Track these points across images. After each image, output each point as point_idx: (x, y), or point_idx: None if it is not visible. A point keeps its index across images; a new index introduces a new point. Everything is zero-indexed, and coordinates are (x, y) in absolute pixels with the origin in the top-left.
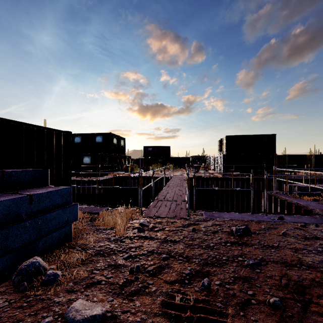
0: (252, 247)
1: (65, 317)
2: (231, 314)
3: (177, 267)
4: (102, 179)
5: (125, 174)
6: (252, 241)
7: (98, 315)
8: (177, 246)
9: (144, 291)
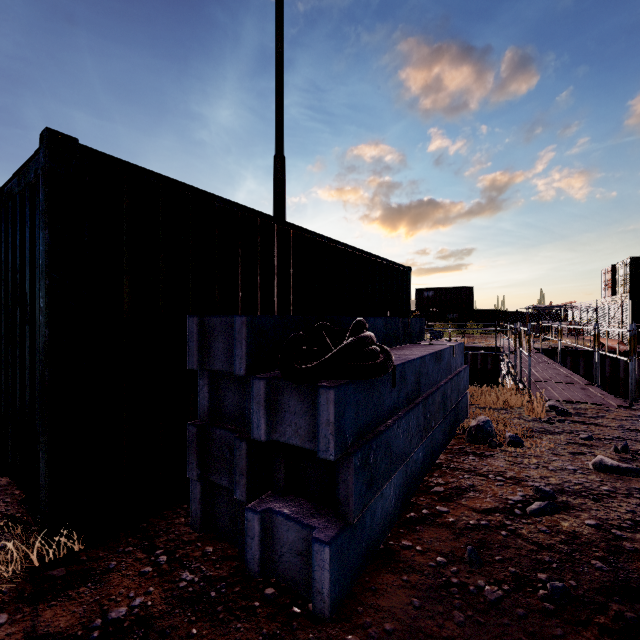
0: None
1: (600, 466)
2: None
3: None
4: None
5: None
6: None
7: None
8: None
9: None
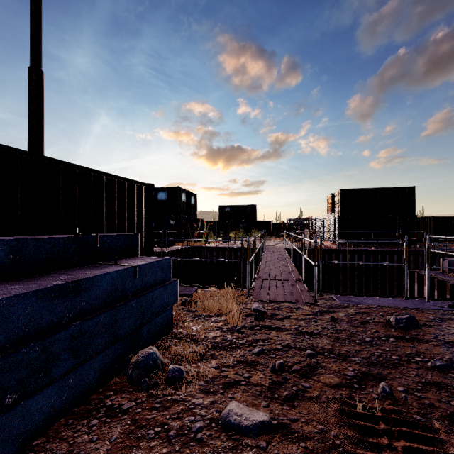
0: (428, 344)
1: (225, 422)
2: (442, 430)
3: (334, 367)
4: (170, 250)
5: (199, 244)
6: (424, 336)
7: (266, 421)
8: (319, 340)
9: (304, 396)
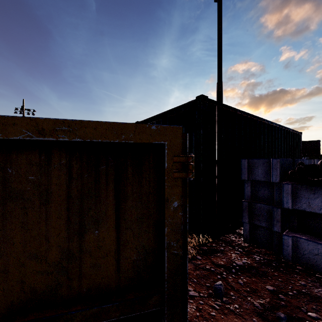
0: None
1: None
2: None
3: None
4: None
5: None
6: None
7: None
8: None
9: None
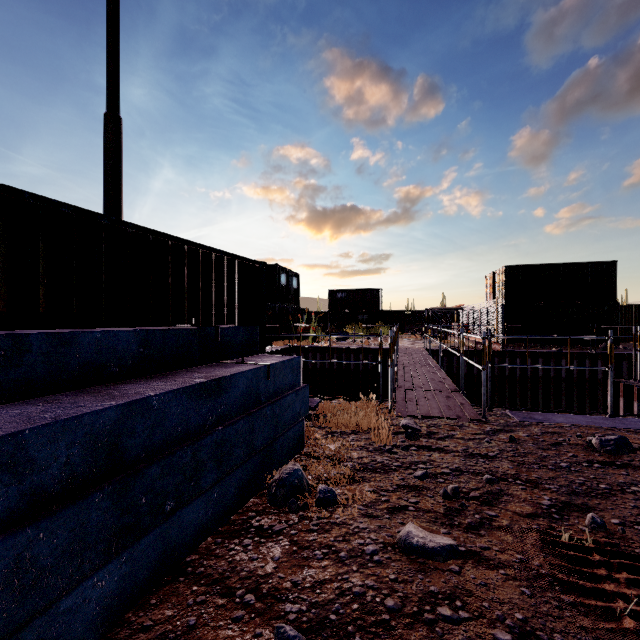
0: None
1: (404, 545)
2: None
3: (523, 494)
4: (267, 351)
5: (304, 344)
6: None
7: (454, 545)
8: (498, 464)
9: (491, 525)
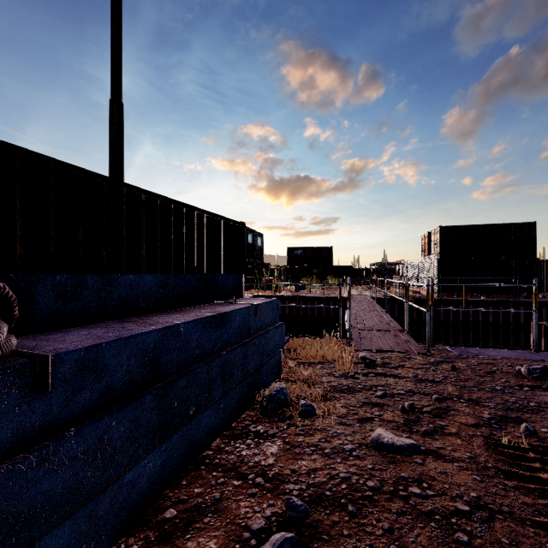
0: None
1: (376, 444)
2: None
3: (467, 410)
4: None
5: (268, 293)
6: None
7: (417, 444)
8: (444, 387)
9: (443, 432)
